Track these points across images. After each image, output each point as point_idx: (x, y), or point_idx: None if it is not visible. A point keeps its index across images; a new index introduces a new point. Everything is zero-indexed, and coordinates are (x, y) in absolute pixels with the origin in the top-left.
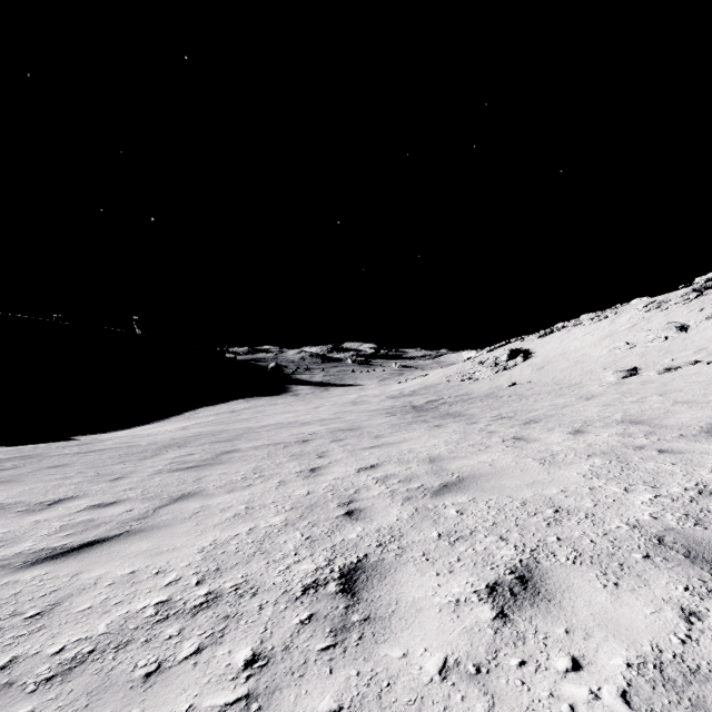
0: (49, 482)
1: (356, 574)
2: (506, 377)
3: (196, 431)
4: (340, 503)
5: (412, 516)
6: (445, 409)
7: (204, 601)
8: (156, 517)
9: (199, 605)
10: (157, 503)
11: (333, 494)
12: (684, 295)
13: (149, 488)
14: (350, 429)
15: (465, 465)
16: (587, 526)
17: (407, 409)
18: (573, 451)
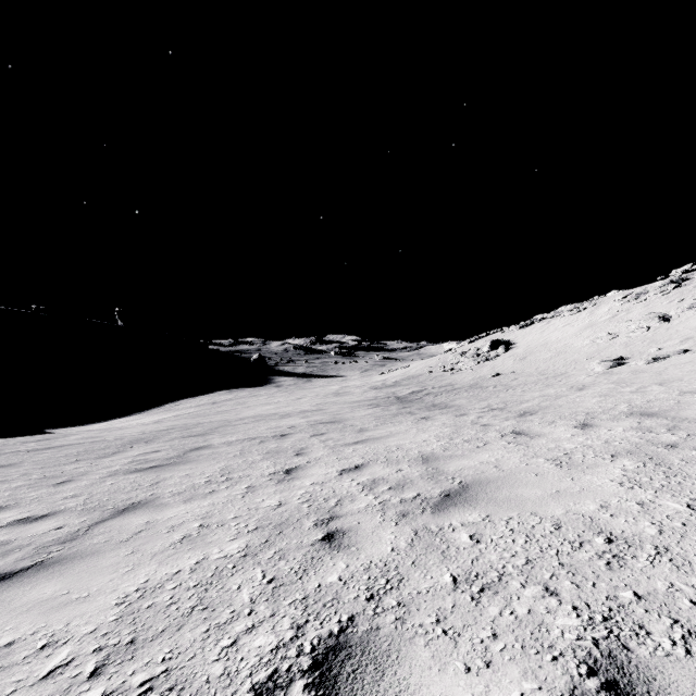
0: None
1: (337, 662)
2: (489, 368)
3: (170, 424)
4: (318, 520)
5: (411, 544)
6: (430, 400)
7: None
8: (86, 539)
9: None
10: (96, 517)
11: (309, 506)
12: (662, 286)
13: (95, 496)
14: (333, 422)
15: (466, 467)
16: (670, 571)
17: (391, 401)
18: (590, 449)
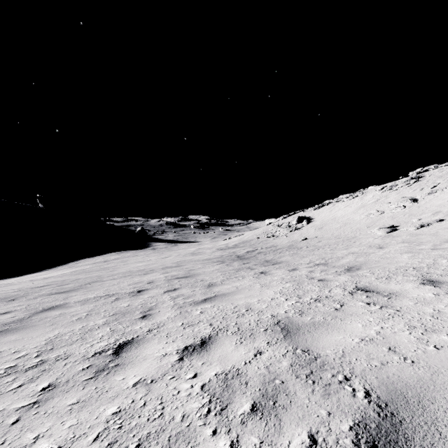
0: None
1: None
2: (298, 234)
3: (52, 280)
4: None
5: None
6: (262, 258)
7: None
8: None
9: None
10: None
11: None
12: (406, 181)
13: None
14: (186, 277)
15: (347, 348)
16: None
17: (233, 258)
18: None
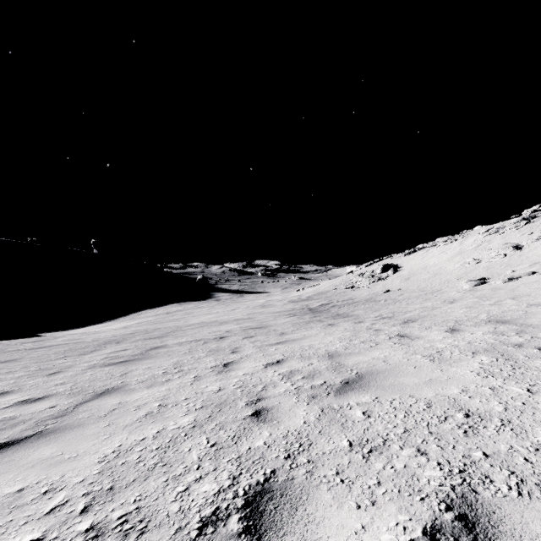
0: None
1: (262, 502)
2: (381, 286)
3: (134, 329)
4: (249, 401)
5: (319, 419)
6: (335, 311)
7: None
8: (73, 415)
9: None
10: (80, 398)
11: (242, 391)
12: (516, 222)
13: (78, 383)
14: (260, 328)
15: (361, 361)
16: (511, 437)
17: (305, 311)
18: (456, 348)
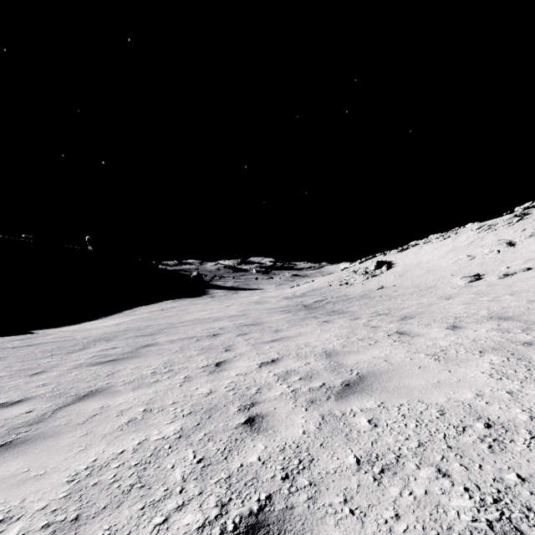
0: None
1: None
2: (375, 282)
3: (126, 326)
4: (241, 406)
5: (319, 428)
6: (330, 307)
7: None
8: (49, 422)
9: None
10: (61, 402)
11: (234, 394)
12: (508, 219)
13: (61, 384)
14: (254, 325)
15: (361, 360)
16: None
17: (300, 308)
18: (461, 346)
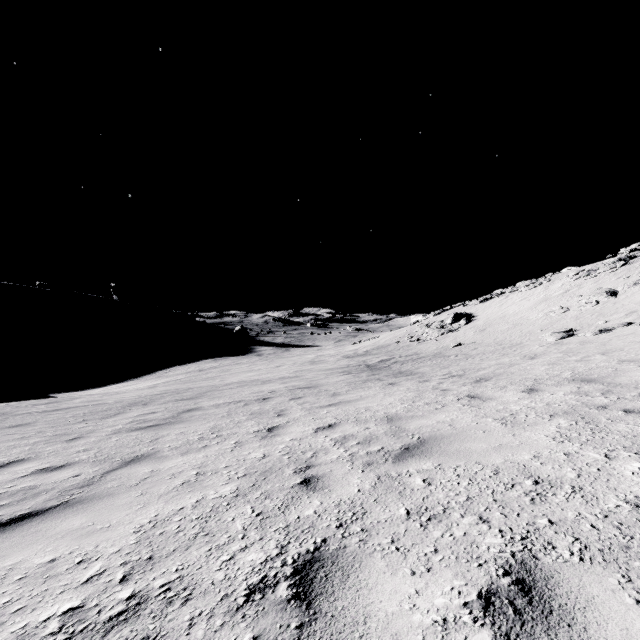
0: (5, 442)
1: (313, 570)
2: (451, 338)
3: (163, 389)
4: (297, 469)
5: (374, 487)
6: (397, 368)
7: (123, 609)
8: (101, 484)
9: (116, 617)
10: (107, 467)
11: (289, 458)
12: (611, 264)
13: (103, 450)
14: (309, 387)
15: (424, 425)
16: (580, 504)
17: (362, 368)
18: (533, 410)
